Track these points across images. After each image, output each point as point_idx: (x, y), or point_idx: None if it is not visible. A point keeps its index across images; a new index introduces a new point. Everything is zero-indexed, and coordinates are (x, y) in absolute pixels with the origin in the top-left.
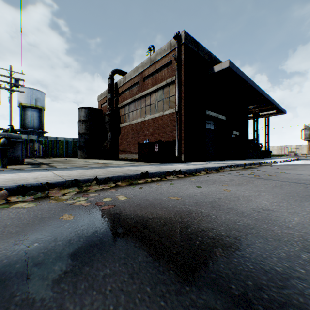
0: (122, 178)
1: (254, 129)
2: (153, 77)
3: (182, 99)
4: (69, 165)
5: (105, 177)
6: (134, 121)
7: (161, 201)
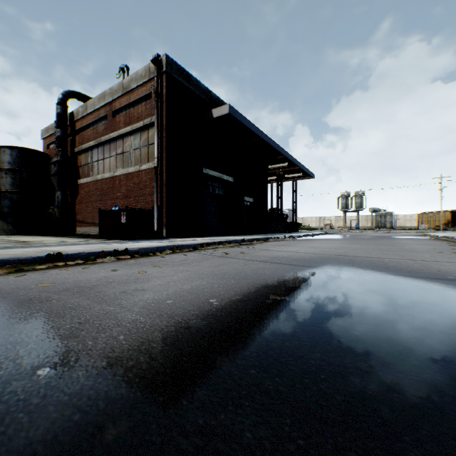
0: (6, 263)
1: (278, 195)
2: (126, 113)
3: (164, 150)
4: None
5: None
6: (99, 176)
7: (20, 289)
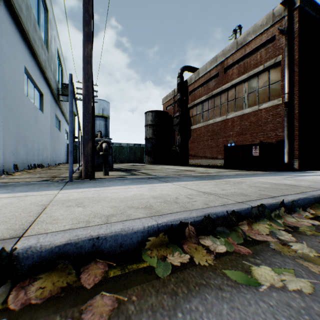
0: (307, 201)
1: None
2: (240, 65)
3: (295, 84)
4: (161, 172)
5: (290, 199)
6: (211, 121)
7: None
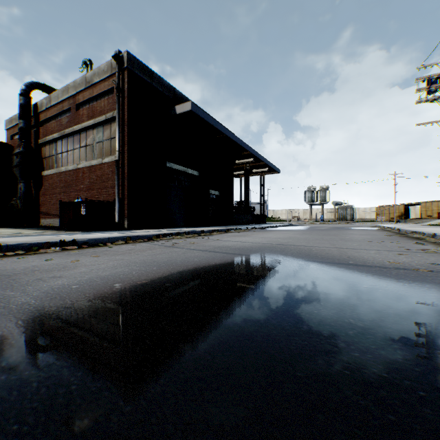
0: None
1: (245, 188)
2: (90, 106)
3: (126, 144)
4: None
5: None
6: (63, 168)
7: None
